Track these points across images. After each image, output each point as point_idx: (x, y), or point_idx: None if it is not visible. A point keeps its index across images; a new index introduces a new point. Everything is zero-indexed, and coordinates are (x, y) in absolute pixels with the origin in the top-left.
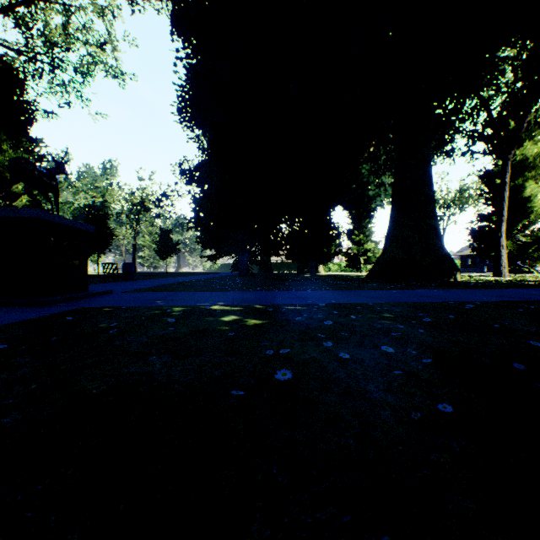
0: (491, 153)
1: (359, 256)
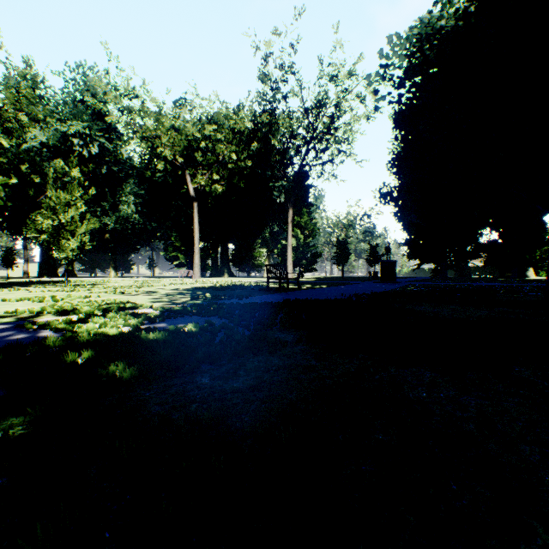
0: None
1: None
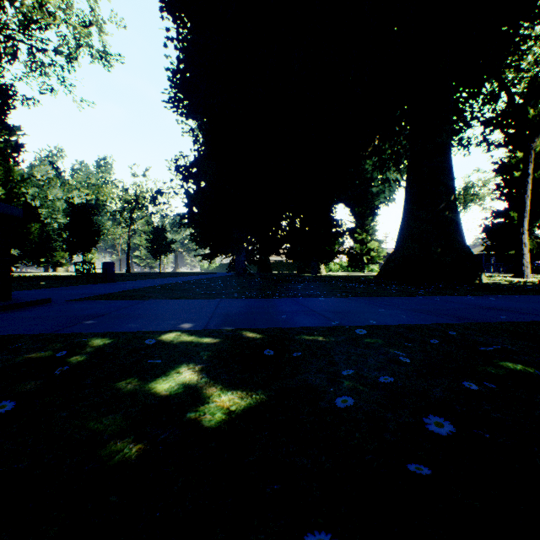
0: (507, 145)
1: (361, 255)
